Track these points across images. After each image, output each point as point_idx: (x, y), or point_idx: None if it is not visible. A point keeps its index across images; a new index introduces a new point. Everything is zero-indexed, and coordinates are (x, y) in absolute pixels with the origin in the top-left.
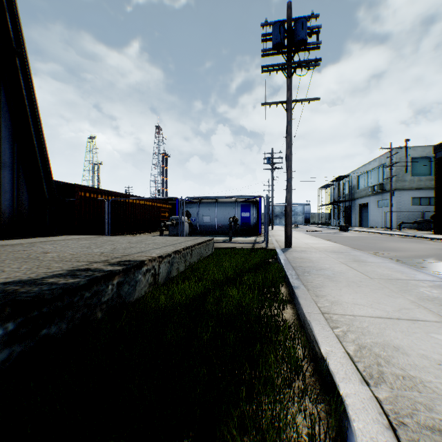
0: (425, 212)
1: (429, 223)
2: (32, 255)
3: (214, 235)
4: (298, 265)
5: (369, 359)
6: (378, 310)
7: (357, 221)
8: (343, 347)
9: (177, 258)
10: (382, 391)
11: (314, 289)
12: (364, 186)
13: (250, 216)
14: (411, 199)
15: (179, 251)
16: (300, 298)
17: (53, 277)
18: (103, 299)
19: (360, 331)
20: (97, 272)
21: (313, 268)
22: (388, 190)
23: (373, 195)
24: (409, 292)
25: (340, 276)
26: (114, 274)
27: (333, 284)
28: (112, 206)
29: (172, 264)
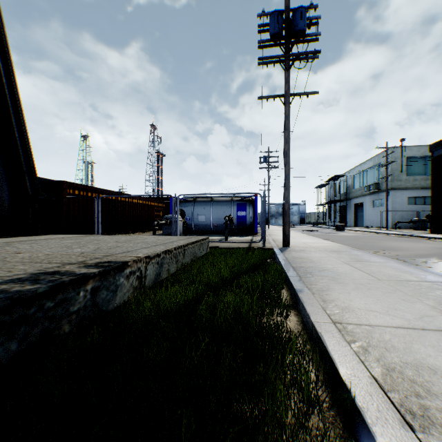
0: (420, 211)
1: (424, 222)
2: (0, 255)
3: (209, 234)
4: (298, 265)
5: (404, 387)
6: (397, 318)
7: (352, 220)
8: (367, 370)
9: (168, 259)
10: (434, 441)
11: (320, 292)
12: (359, 185)
13: (246, 215)
14: (406, 199)
15: (170, 251)
16: (305, 304)
17: (8, 283)
18: (73, 308)
19: (382, 346)
20: (66, 276)
21: (316, 269)
22: (383, 190)
23: (368, 195)
24: (425, 295)
25: (346, 277)
26: (87, 278)
27: (339, 286)
28: (104, 205)
29: (161, 265)
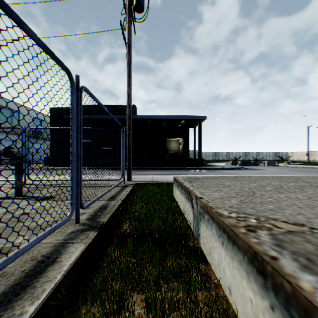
0: None
1: None
2: None
3: None
4: None
5: None
6: None
7: None
8: None
9: None
10: None
11: None
12: None
13: None
14: None
15: None
16: None
17: None
18: None
19: None
20: None
21: None
22: None
23: None
24: None
25: None
26: None
27: None
28: None
29: None
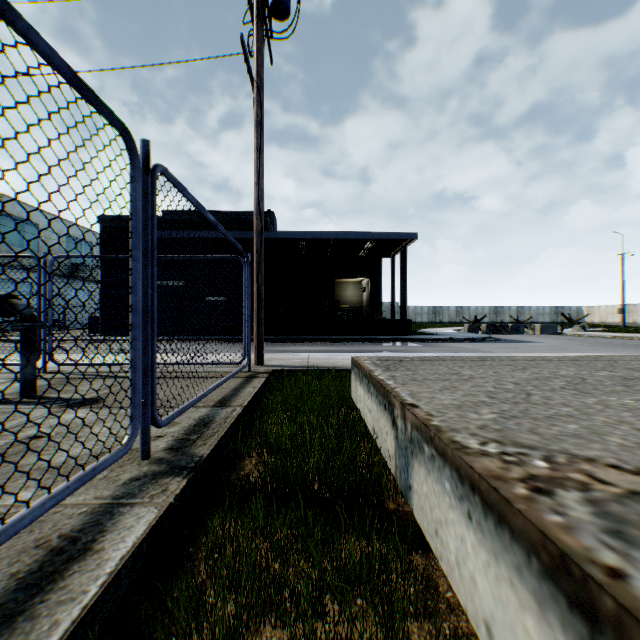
0: None
1: None
2: None
3: None
4: None
5: None
6: None
7: None
8: None
9: None
10: None
11: None
12: None
13: None
14: None
15: None
16: None
17: None
18: None
19: None
20: None
21: None
22: None
23: None
24: None
25: None
26: None
27: None
28: None
29: None
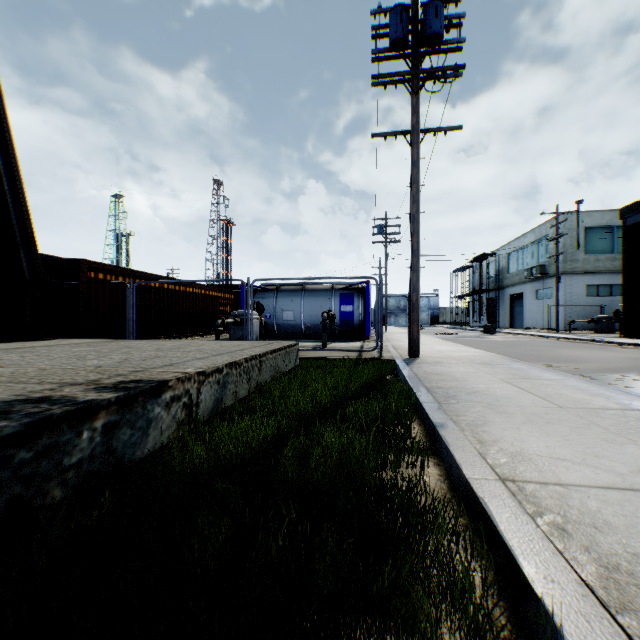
0: (605, 306)
1: (611, 322)
2: None
3: (299, 339)
4: (434, 385)
5: None
6: (602, 471)
7: (507, 319)
8: (572, 569)
9: (235, 375)
10: None
11: (472, 428)
12: (517, 268)
13: (353, 311)
14: (585, 288)
15: (239, 364)
16: (452, 447)
17: None
18: (69, 460)
19: (589, 521)
20: (59, 405)
21: (461, 391)
22: (552, 275)
23: (530, 282)
24: (637, 433)
25: (510, 404)
26: (96, 408)
27: (502, 418)
28: (142, 295)
29: (224, 386)
